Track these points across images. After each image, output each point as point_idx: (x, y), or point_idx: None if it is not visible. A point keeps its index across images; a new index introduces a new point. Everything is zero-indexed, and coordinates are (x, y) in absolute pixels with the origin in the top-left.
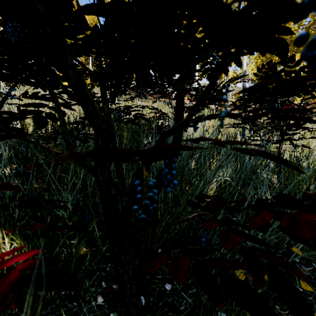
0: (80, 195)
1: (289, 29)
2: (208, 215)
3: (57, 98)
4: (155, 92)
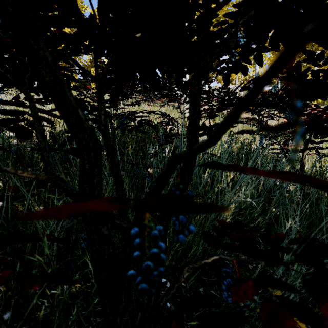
0: (74, 217)
1: None
2: (235, 263)
3: (34, 103)
4: (163, 95)
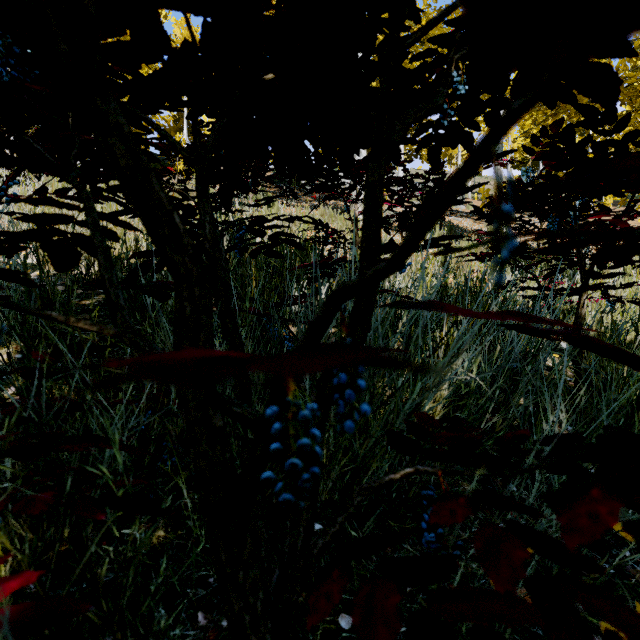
0: (153, 411)
1: (626, 43)
2: (440, 476)
3: (92, 202)
4: (316, 186)
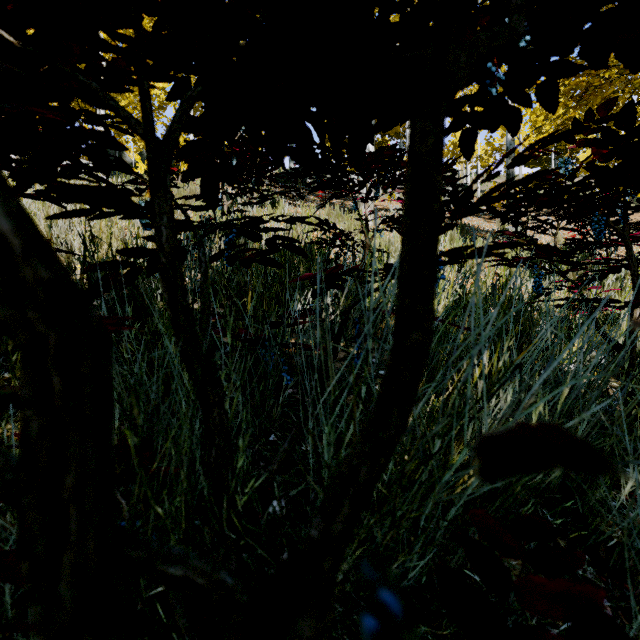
0: None
1: None
2: None
3: None
4: (322, 183)
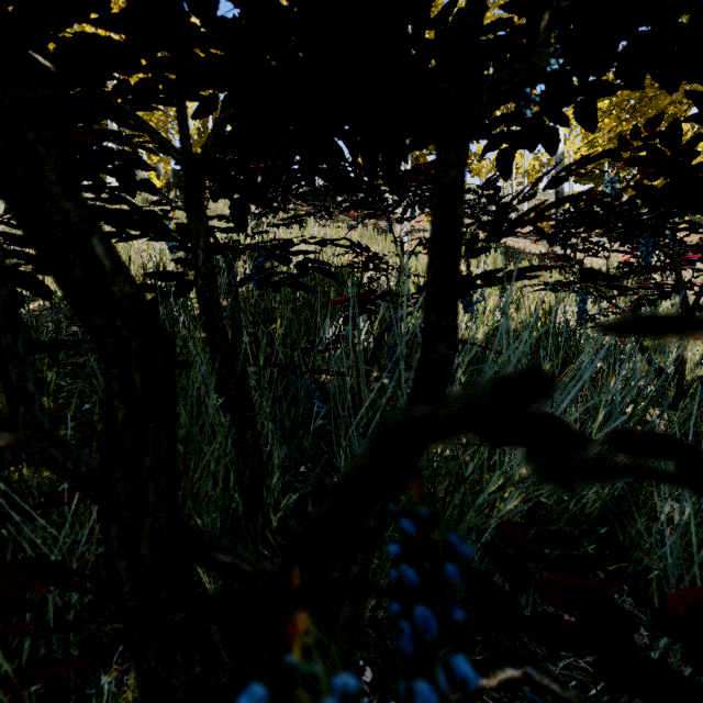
0: None
1: None
2: None
3: None
4: (354, 203)
